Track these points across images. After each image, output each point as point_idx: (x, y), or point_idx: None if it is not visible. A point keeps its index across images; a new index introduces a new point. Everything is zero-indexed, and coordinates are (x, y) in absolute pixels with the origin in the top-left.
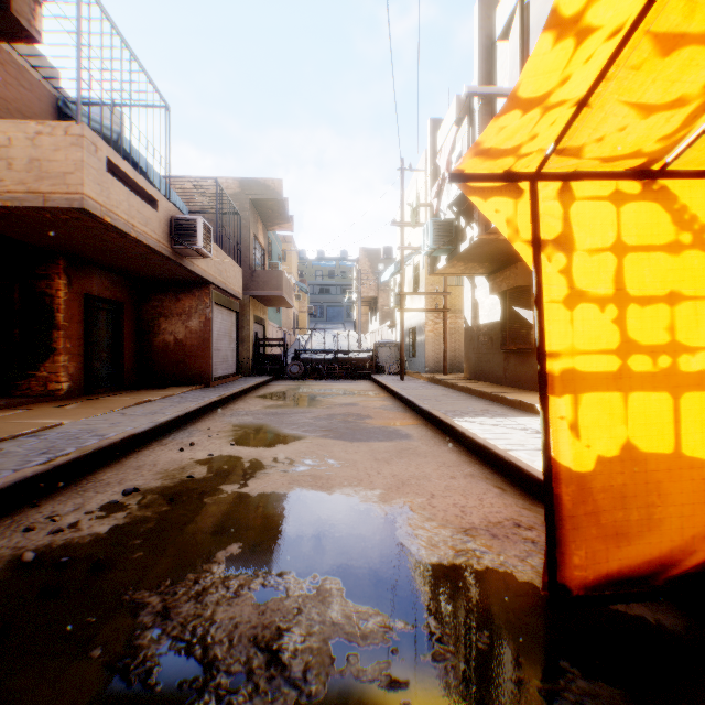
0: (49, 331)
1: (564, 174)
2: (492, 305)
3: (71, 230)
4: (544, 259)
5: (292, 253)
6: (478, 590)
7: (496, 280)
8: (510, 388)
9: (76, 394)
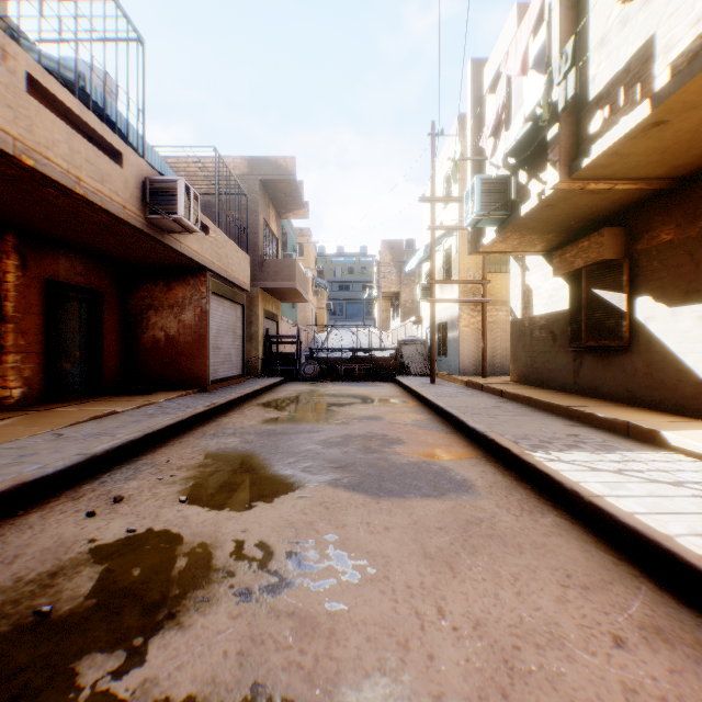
0: None
1: None
2: (554, 291)
3: None
4: None
5: (309, 247)
6: None
7: (564, 256)
8: (586, 398)
9: (33, 403)
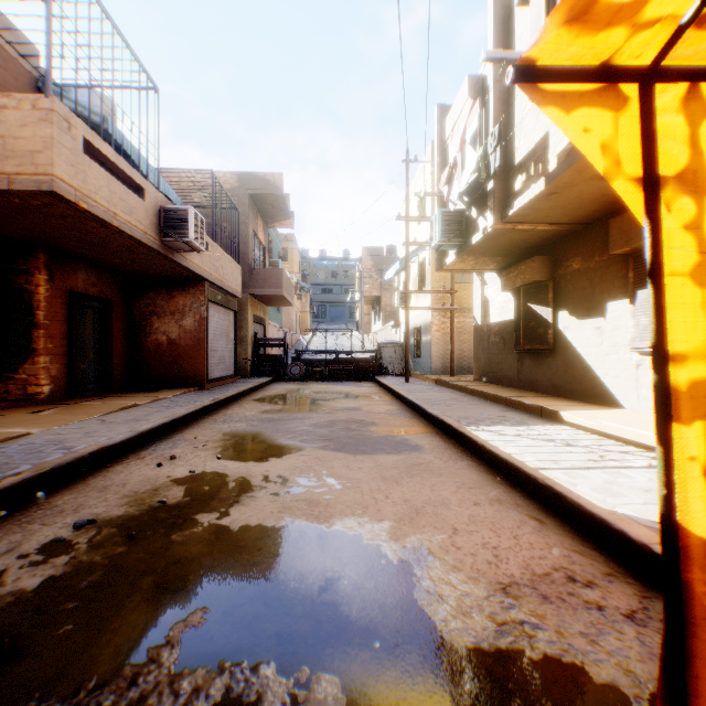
0: (28, 329)
1: (696, 69)
2: (504, 303)
3: (45, 219)
4: (660, 207)
5: (294, 252)
6: (541, 703)
7: (509, 275)
8: (525, 391)
9: (59, 398)
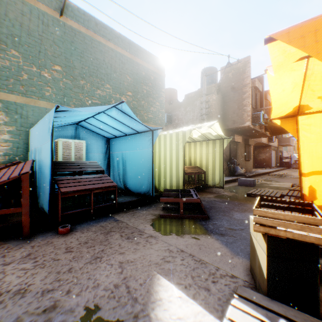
0: None
1: None
2: None
3: (255, 143)
4: None
5: None
6: None
7: None
8: None
9: None
